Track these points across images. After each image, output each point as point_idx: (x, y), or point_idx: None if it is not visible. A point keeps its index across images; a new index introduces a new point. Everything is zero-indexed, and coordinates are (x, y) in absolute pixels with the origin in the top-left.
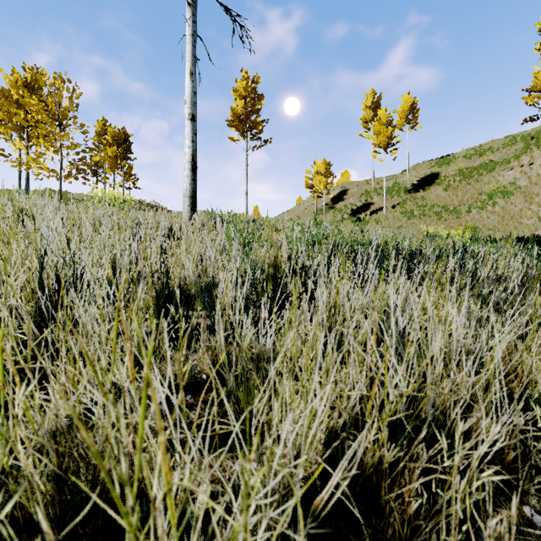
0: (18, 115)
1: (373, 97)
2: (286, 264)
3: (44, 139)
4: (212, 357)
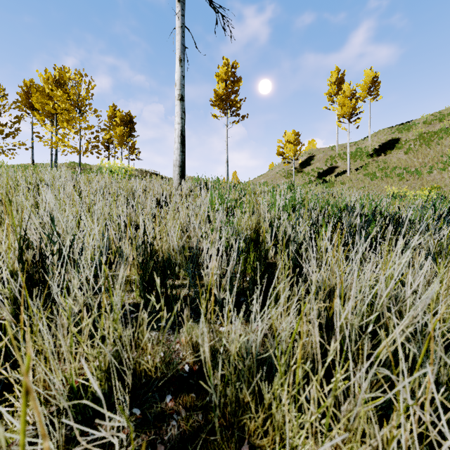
0: (48, 105)
1: (337, 74)
2: (268, 230)
3: (67, 123)
4: (195, 349)
